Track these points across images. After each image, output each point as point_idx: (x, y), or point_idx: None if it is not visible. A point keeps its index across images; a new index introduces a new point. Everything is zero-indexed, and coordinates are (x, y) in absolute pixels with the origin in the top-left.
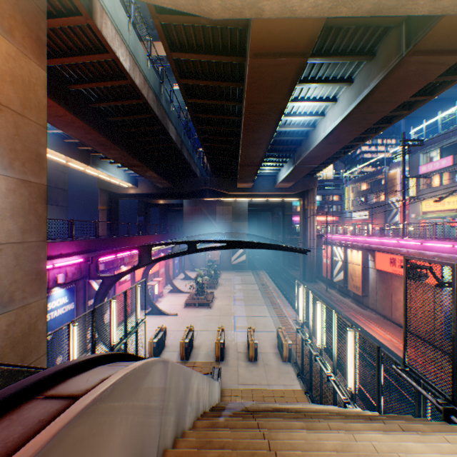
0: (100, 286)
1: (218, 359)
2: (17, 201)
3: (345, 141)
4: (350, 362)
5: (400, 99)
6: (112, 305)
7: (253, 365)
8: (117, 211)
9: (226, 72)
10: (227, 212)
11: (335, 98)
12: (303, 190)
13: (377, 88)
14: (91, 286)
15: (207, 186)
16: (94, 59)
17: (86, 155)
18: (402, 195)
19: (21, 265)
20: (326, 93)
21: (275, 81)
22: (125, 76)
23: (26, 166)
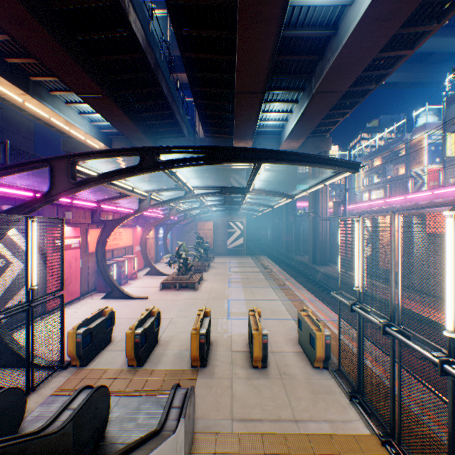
0: None
1: (197, 365)
2: None
3: (406, 10)
4: None
5: None
6: None
7: (261, 377)
8: None
9: None
10: None
11: None
12: (314, 153)
13: None
14: None
15: None
16: None
17: (22, 76)
18: None
19: None
20: None
21: None
22: None
23: None
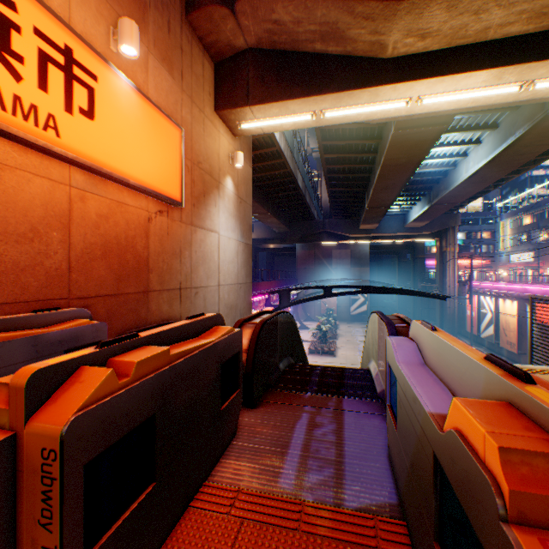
0: None
1: None
2: (244, 257)
3: (492, 180)
4: None
5: None
6: None
7: None
8: None
9: (364, 132)
10: (344, 256)
11: (479, 140)
12: (440, 229)
13: (523, 136)
14: None
15: (325, 229)
16: (255, 138)
17: None
18: None
19: (245, 297)
20: (468, 137)
21: (415, 142)
22: (273, 143)
23: (246, 234)
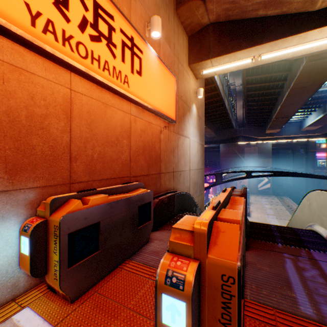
0: None
1: None
2: (201, 152)
3: None
4: None
5: None
6: None
7: None
8: None
9: (277, 67)
10: (253, 151)
11: None
12: None
13: None
14: None
15: (240, 134)
16: None
17: None
18: None
19: (201, 177)
20: None
21: (321, 69)
22: (212, 82)
23: (202, 138)
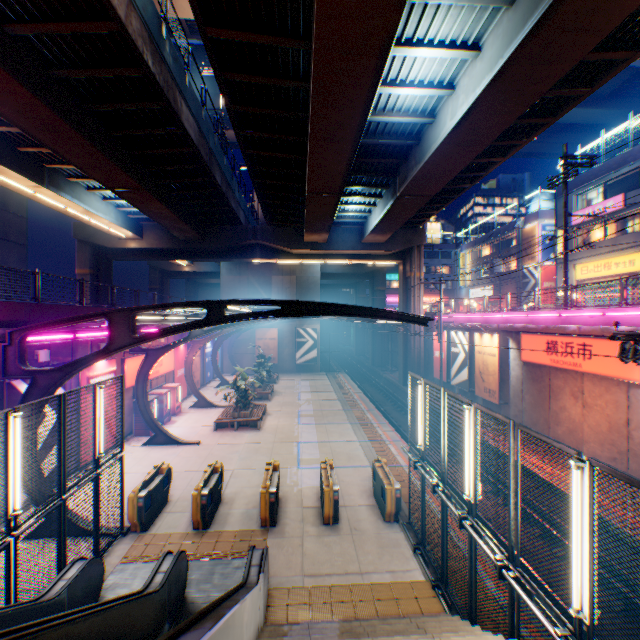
0: (27, 391)
1: (266, 524)
2: None
3: (485, 140)
4: (578, 546)
5: (607, 23)
6: (11, 426)
7: (332, 533)
8: (109, 277)
9: None
10: (289, 284)
11: (478, 46)
12: (405, 248)
13: None
14: (15, 393)
15: (257, 239)
16: None
17: (36, 165)
18: (563, 243)
19: None
20: (464, 29)
21: None
22: None
23: None
